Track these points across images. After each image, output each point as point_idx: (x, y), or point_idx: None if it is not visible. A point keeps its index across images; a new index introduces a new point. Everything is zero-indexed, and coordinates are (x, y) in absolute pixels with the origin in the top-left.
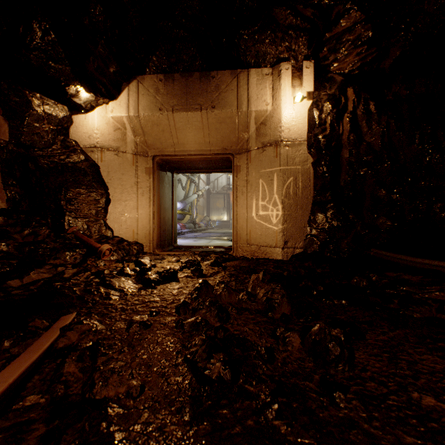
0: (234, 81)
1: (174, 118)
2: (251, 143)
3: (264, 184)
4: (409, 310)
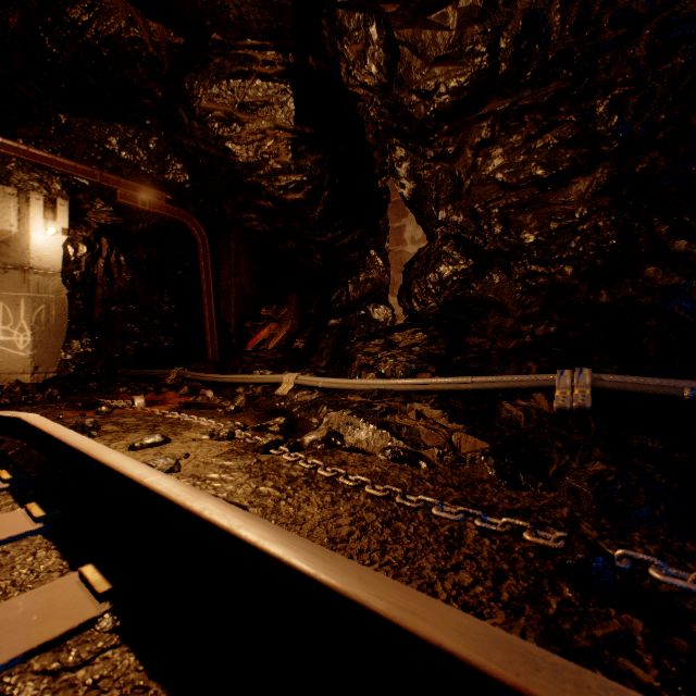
0: None
1: None
2: None
3: (8, 308)
4: (108, 388)
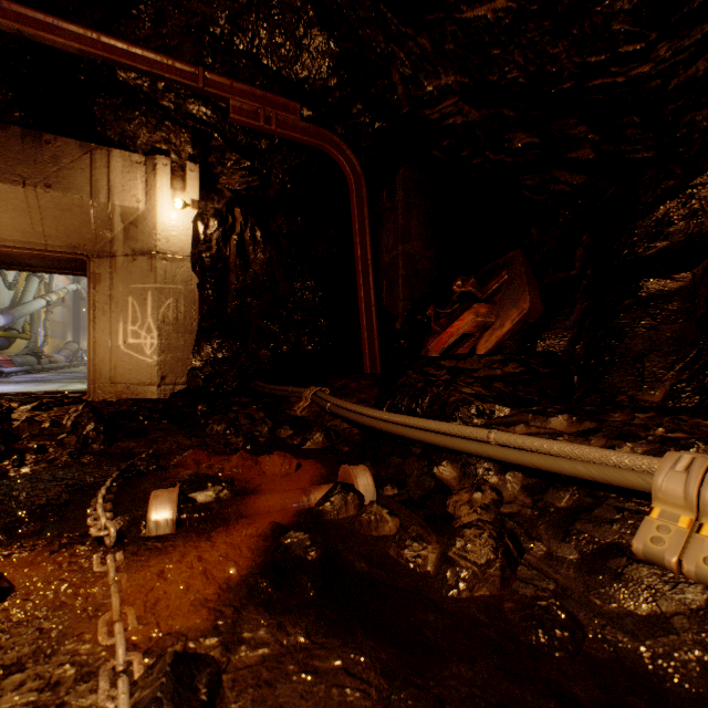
0: (87, 157)
1: None
2: (117, 246)
3: (136, 304)
4: (208, 419)
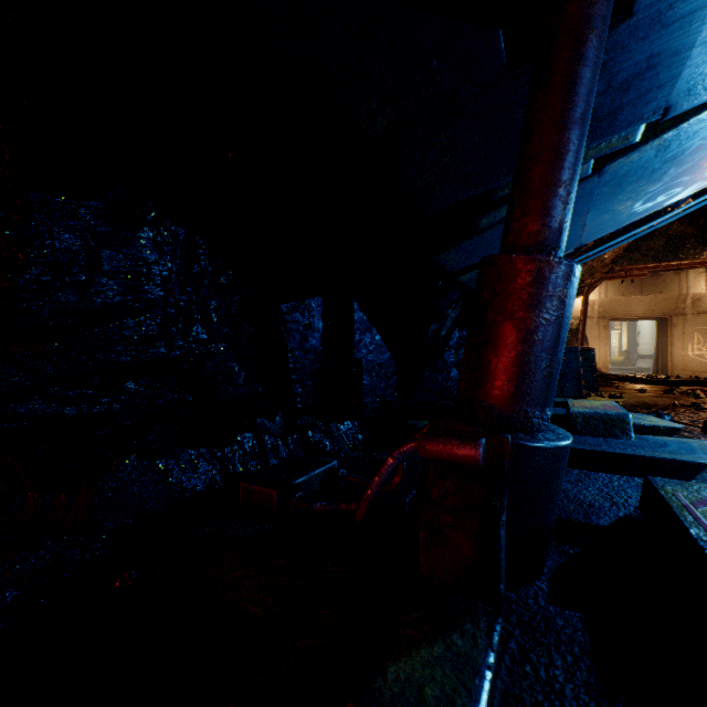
0: (676, 277)
1: (631, 299)
2: (686, 310)
3: (698, 336)
4: None
